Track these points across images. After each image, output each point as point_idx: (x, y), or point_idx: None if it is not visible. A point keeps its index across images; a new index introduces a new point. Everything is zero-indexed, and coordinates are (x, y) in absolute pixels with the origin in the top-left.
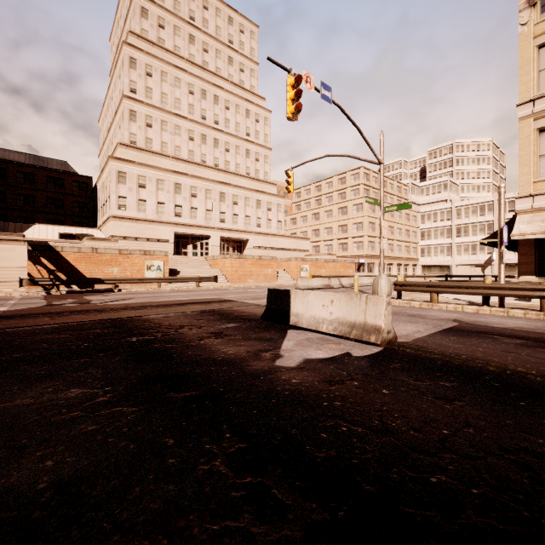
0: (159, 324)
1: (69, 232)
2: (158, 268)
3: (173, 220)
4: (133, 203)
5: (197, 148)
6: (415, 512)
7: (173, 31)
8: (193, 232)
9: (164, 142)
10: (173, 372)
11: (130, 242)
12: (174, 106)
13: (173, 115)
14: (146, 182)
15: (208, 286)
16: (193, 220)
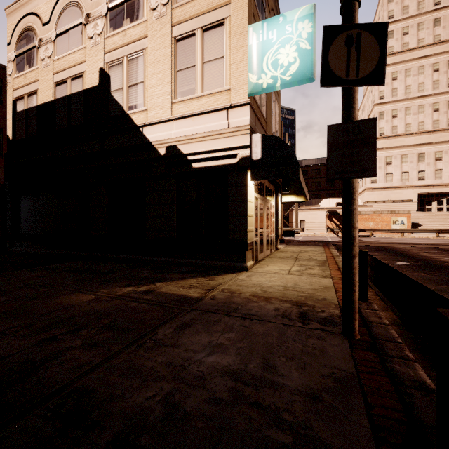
0: (400, 248)
1: (340, 201)
2: (401, 222)
3: (416, 183)
4: (381, 177)
5: (443, 115)
6: (444, 266)
7: (416, 30)
8: (437, 191)
9: (408, 124)
10: (403, 255)
11: (379, 204)
12: (417, 91)
13: (416, 99)
14: (391, 160)
15: (448, 237)
16: (437, 180)
